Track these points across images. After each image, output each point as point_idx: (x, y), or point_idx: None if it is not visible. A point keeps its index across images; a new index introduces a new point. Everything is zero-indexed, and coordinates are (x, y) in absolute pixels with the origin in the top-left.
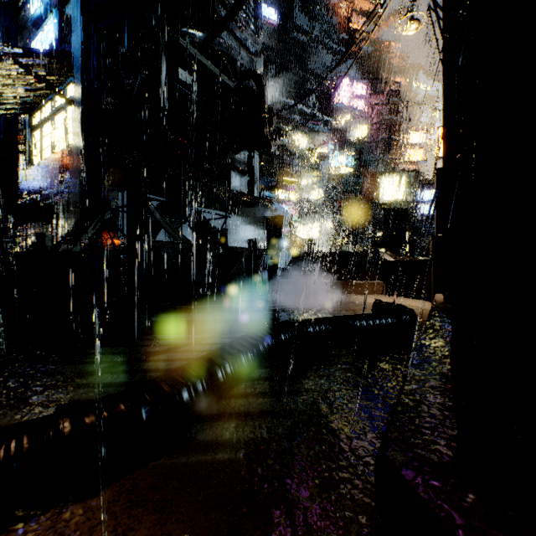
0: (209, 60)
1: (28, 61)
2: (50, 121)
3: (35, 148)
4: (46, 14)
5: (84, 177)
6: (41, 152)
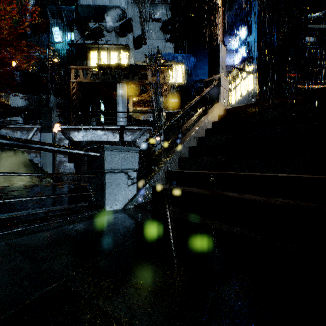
0: (324, 23)
1: (240, 66)
2: (239, 85)
3: (232, 97)
4: (240, 46)
5: (259, 99)
6: (235, 98)
